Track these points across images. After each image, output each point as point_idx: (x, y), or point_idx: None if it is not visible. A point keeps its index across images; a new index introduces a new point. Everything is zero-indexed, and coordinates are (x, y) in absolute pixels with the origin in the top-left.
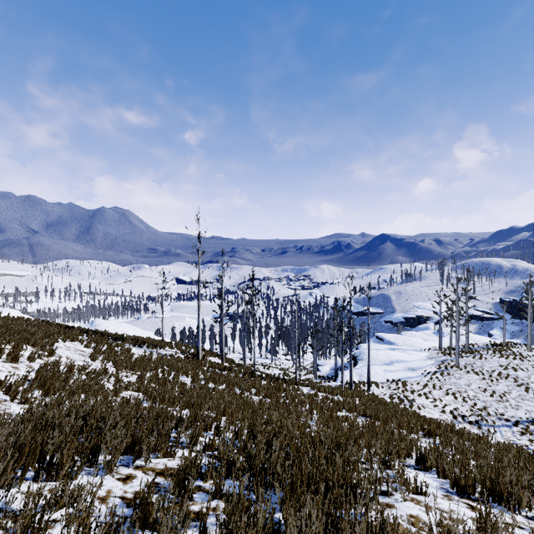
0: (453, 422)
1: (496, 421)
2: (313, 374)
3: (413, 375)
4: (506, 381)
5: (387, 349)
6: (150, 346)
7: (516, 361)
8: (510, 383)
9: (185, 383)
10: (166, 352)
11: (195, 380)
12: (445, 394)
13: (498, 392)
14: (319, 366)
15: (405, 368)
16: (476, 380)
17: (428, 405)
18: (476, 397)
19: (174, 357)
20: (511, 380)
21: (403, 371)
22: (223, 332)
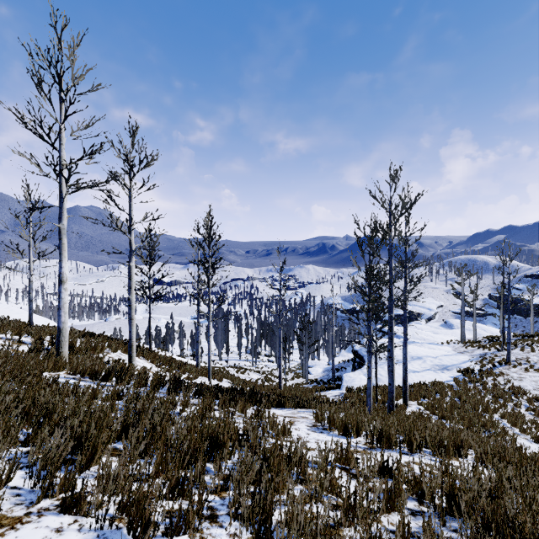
0: None
1: None
2: (302, 377)
3: (450, 376)
4: None
5: (399, 342)
6: None
7: None
8: None
9: None
10: None
11: None
12: (514, 405)
13: None
14: (310, 368)
15: (434, 366)
16: None
17: (511, 430)
18: None
19: None
20: None
21: (434, 371)
22: (131, 300)
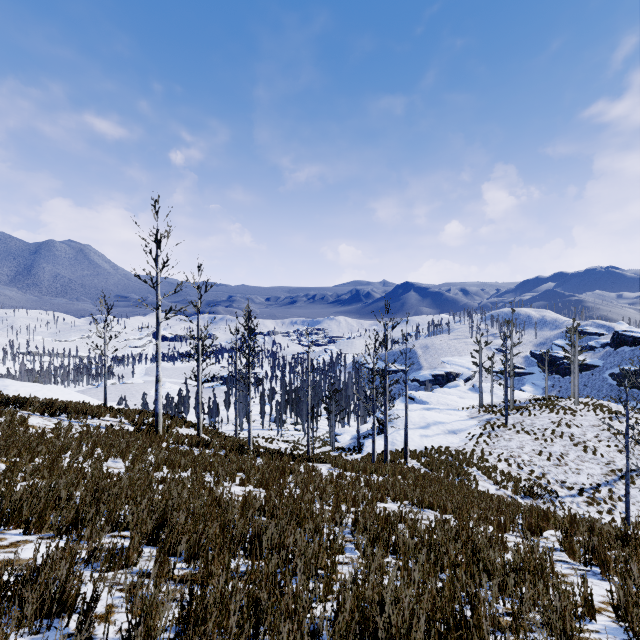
0: (513, 497)
1: (558, 491)
2: (330, 445)
3: (455, 439)
4: (561, 441)
5: (421, 409)
6: (72, 414)
7: (568, 416)
8: (565, 442)
9: (110, 472)
10: (102, 423)
11: (134, 465)
12: (496, 461)
13: (555, 454)
14: (338, 436)
15: (445, 431)
16: (529, 442)
17: (481, 477)
18: (532, 462)
19: (115, 430)
20: (566, 439)
21: (443, 435)
22: (199, 389)
